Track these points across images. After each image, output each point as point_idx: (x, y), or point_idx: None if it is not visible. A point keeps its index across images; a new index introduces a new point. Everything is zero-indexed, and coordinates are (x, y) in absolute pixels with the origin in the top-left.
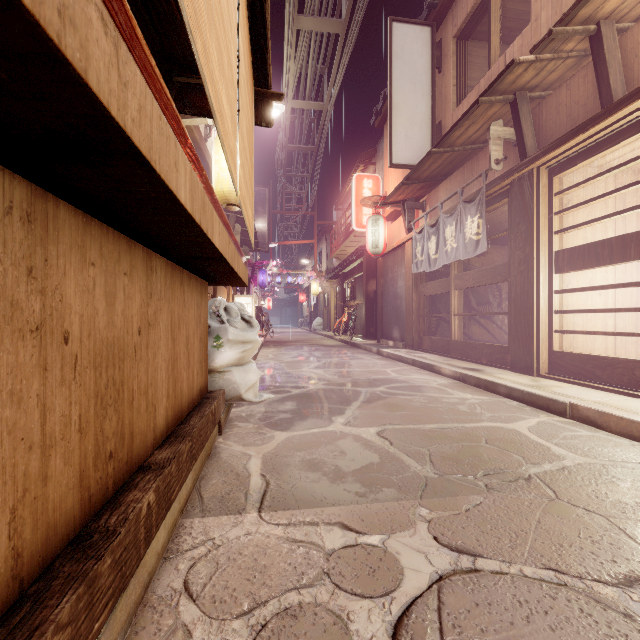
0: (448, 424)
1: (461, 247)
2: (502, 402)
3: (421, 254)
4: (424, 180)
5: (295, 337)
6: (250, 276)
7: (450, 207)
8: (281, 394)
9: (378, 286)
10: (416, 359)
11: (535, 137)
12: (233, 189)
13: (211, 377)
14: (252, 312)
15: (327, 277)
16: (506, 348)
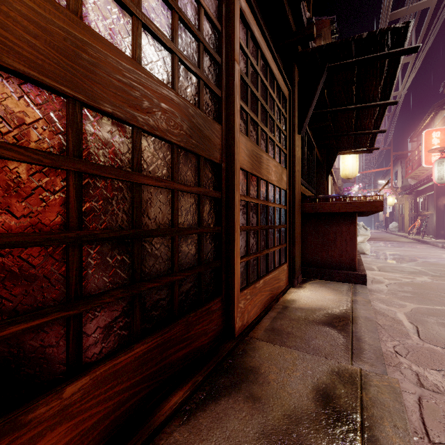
0: None
1: None
2: None
3: None
4: None
5: (374, 236)
6: None
7: None
8: (376, 257)
9: None
10: None
11: None
12: (350, 173)
13: None
14: None
15: (402, 193)
16: None
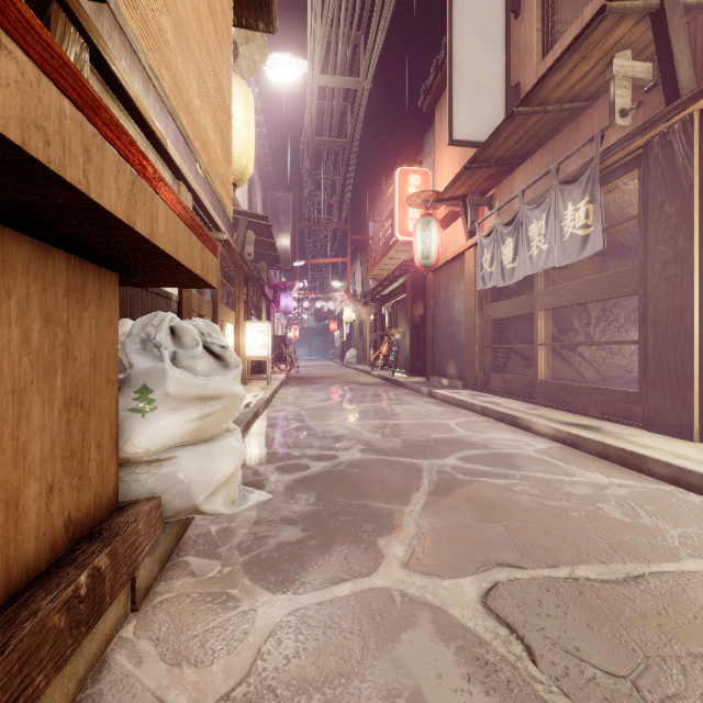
0: (617, 565)
1: (556, 248)
2: (671, 495)
3: (490, 264)
4: (495, 163)
5: (324, 372)
6: (272, 300)
7: (536, 194)
8: (292, 473)
9: (427, 309)
10: (488, 406)
11: (692, 66)
12: None
13: (130, 473)
14: (268, 342)
15: (362, 301)
16: (635, 395)
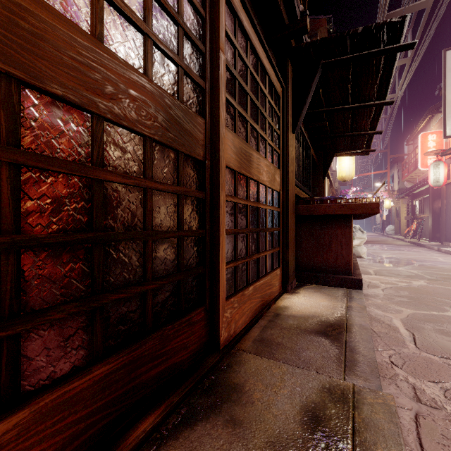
0: None
1: None
2: None
3: None
4: None
5: (371, 239)
6: None
7: None
8: (373, 260)
9: (442, 205)
10: None
11: None
12: (347, 175)
13: None
14: None
15: (398, 196)
16: None
